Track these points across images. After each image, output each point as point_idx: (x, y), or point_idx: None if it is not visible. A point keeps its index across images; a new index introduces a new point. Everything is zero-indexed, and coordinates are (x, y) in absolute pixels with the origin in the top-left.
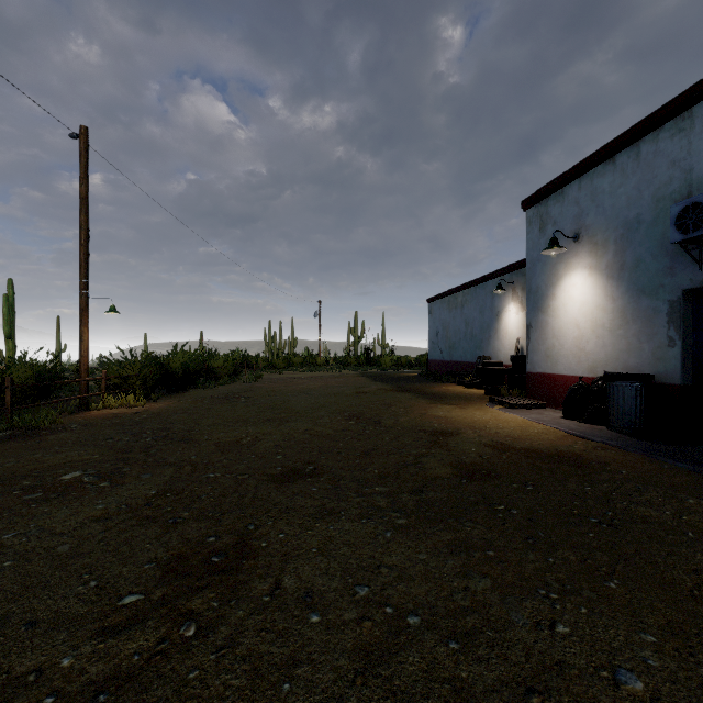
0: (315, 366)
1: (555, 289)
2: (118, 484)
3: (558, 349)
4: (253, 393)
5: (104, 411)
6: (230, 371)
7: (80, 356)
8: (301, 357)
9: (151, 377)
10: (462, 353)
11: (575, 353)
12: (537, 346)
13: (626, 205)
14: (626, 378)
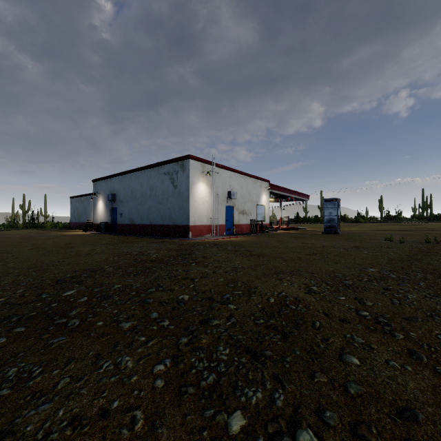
0: None
1: (98, 204)
2: None
3: (98, 218)
4: None
5: None
6: None
7: None
8: None
9: None
10: (83, 219)
11: (100, 218)
12: (95, 217)
13: (106, 190)
14: (102, 223)
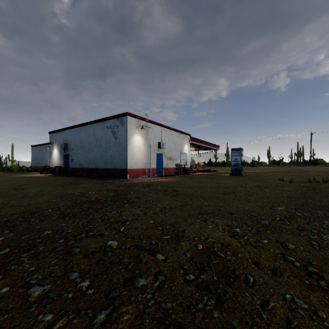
0: None
1: (53, 151)
2: None
3: (53, 162)
4: None
5: None
6: None
7: None
8: None
9: None
10: (42, 163)
11: (55, 163)
12: (51, 162)
13: (60, 140)
14: (56, 166)
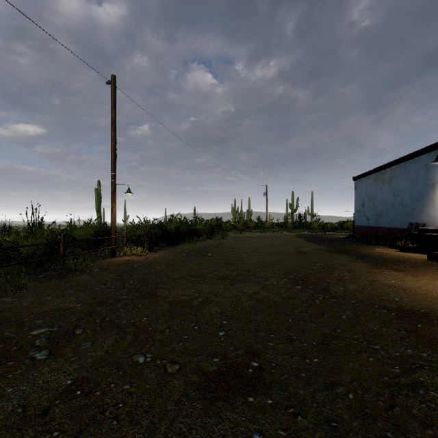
0: (264, 228)
1: None
2: (54, 356)
3: None
4: (218, 249)
5: (123, 258)
6: (207, 232)
7: (111, 222)
8: (254, 222)
9: (154, 235)
10: (390, 220)
11: None
12: None
13: None
14: None
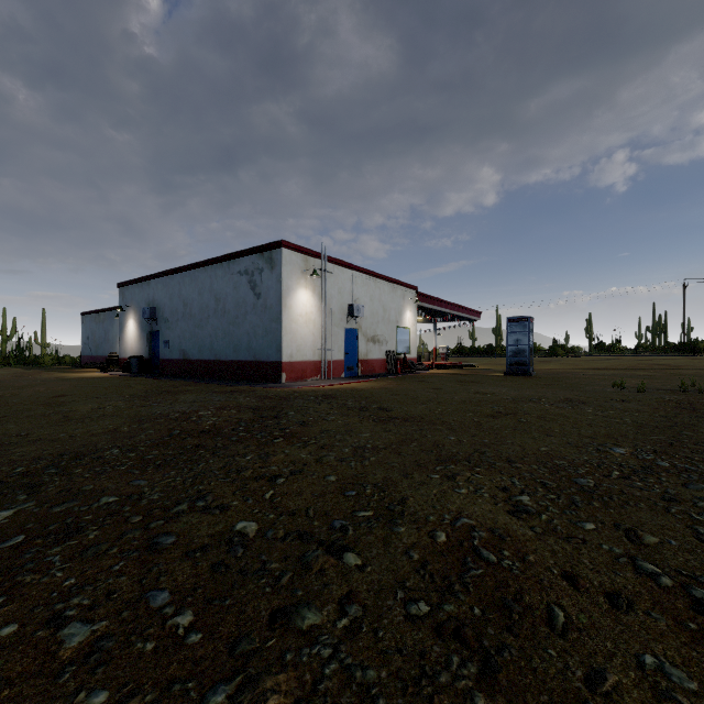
0: None
1: (127, 324)
2: None
3: (127, 348)
4: None
5: None
6: None
7: None
8: None
9: None
10: (104, 350)
11: (131, 349)
12: (122, 347)
13: (141, 301)
14: (134, 357)
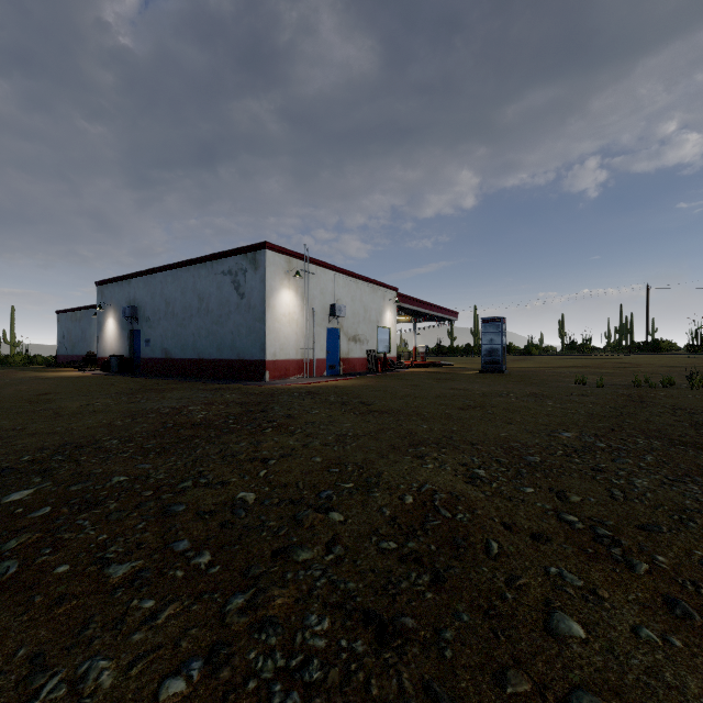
0: None
1: (106, 323)
2: None
3: (107, 347)
4: None
5: None
6: None
7: None
8: None
9: None
10: (80, 350)
11: (111, 348)
12: (101, 346)
13: (121, 300)
14: (114, 356)
